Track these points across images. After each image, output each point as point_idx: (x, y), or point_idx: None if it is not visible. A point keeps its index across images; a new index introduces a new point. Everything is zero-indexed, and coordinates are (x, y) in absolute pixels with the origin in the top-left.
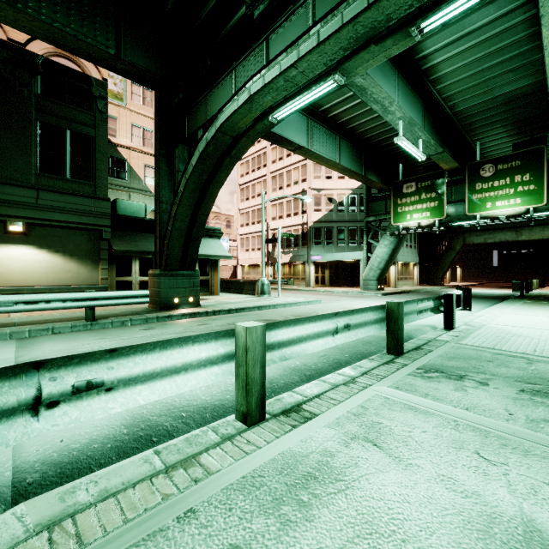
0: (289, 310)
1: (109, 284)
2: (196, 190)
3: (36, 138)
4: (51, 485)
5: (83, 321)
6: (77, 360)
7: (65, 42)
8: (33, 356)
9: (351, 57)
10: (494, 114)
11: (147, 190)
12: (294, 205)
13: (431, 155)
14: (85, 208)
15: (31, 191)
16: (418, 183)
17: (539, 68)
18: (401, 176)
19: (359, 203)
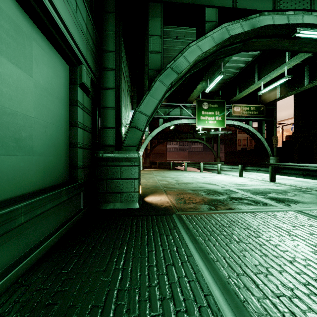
0: None
1: None
2: None
3: None
4: None
5: None
6: (259, 167)
7: None
8: None
9: None
10: None
11: None
12: None
13: None
14: None
15: None
16: None
17: None
18: None
19: None
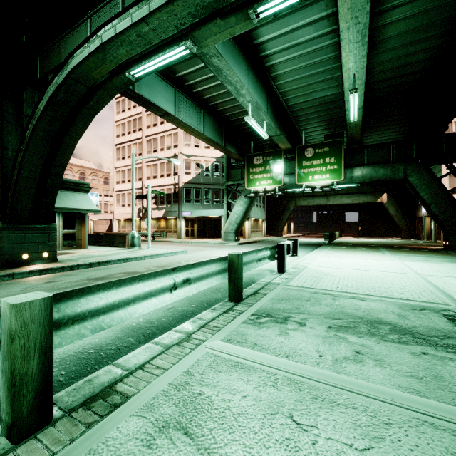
0: (154, 262)
1: None
2: (47, 139)
3: None
4: None
5: None
6: None
7: None
8: None
9: (200, 26)
10: (313, 112)
11: None
12: (167, 167)
13: (273, 136)
14: None
15: None
16: (264, 157)
17: (340, 83)
18: (252, 150)
19: (222, 170)
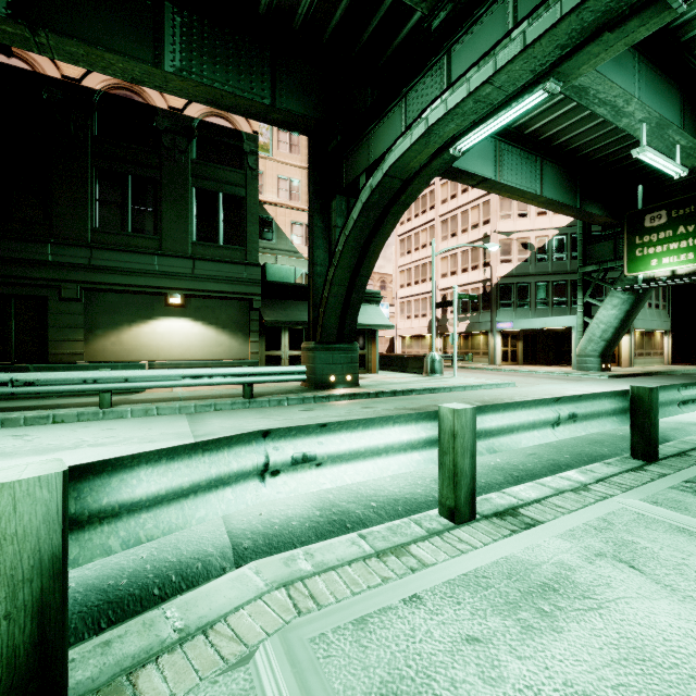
0: (472, 395)
1: (258, 359)
2: (356, 248)
3: (192, 206)
4: (263, 553)
5: (241, 398)
6: (294, 432)
7: (224, 101)
8: (206, 431)
9: (571, 56)
10: None
11: (294, 250)
12: (472, 256)
13: None
14: (236, 275)
15: (188, 262)
16: (671, 210)
17: None
18: (640, 203)
19: (570, 247)
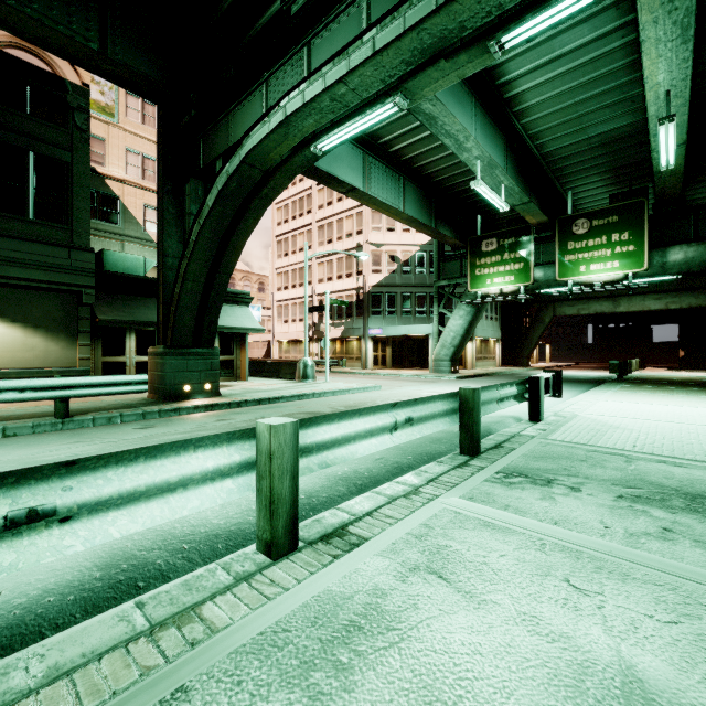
0: (339, 400)
1: (92, 366)
2: (213, 241)
3: None
4: None
5: (51, 418)
6: (13, 479)
7: (24, 28)
8: None
9: (415, 75)
10: (589, 158)
11: (148, 238)
12: (347, 264)
13: (516, 206)
14: (56, 260)
15: None
16: (500, 239)
17: (640, 105)
18: (479, 230)
19: (429, 263)
